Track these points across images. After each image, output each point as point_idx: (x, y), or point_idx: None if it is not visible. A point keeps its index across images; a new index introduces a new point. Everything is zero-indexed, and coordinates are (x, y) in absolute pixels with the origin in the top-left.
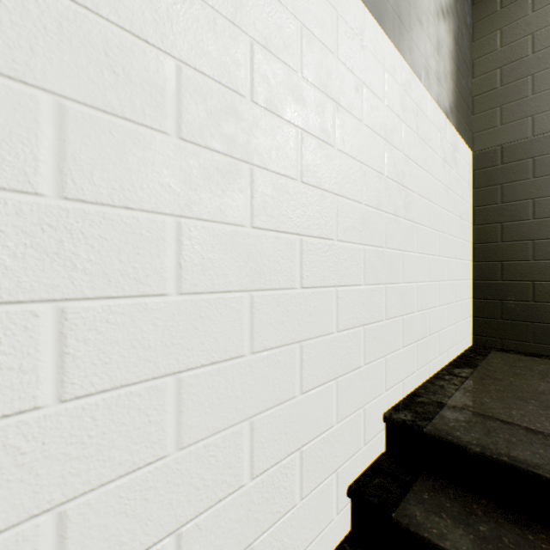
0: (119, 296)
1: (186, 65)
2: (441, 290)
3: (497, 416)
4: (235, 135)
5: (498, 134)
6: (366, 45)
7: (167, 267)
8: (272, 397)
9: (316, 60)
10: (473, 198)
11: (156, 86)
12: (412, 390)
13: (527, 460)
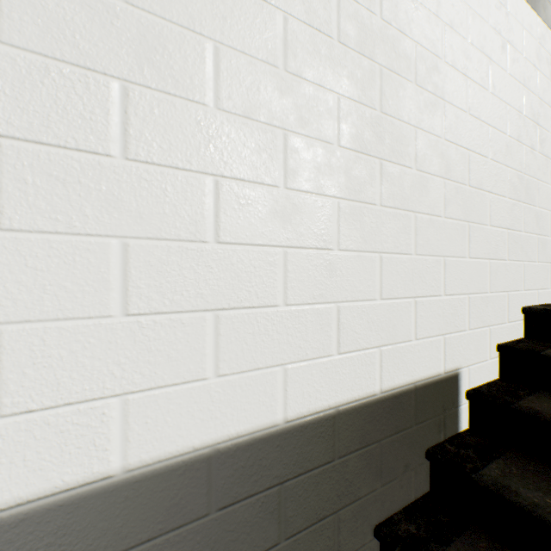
0: (396, 163)
1: (418, 45)
2: None
3: None
4: (437, 83)
5: None
6: (509, 12)
7: (411, 154)
8: (454, 251)
9: (477, 30)
10: None
11: (408, 57)
12: (546, 303)
13: None
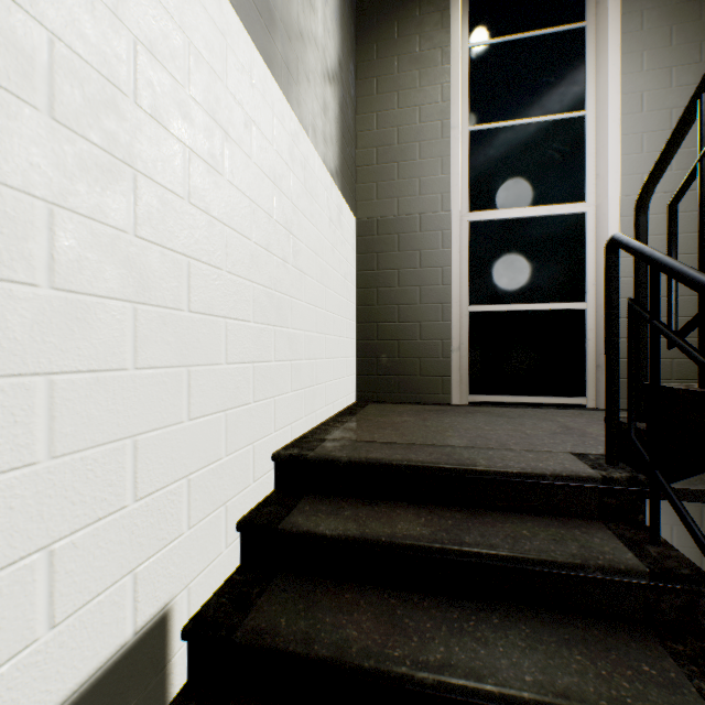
0: None
1: (60, 41)
2: (328, 344)
3: (364, 439)
4: (116, 133)
5: (375, 207)
6: (256, 84)
7: (37, 256)
8: (158, 419)
9: (205, 82)
10: (357, 263)
11: (24, 52)
12: (301, 435)
13: (377, 457)
